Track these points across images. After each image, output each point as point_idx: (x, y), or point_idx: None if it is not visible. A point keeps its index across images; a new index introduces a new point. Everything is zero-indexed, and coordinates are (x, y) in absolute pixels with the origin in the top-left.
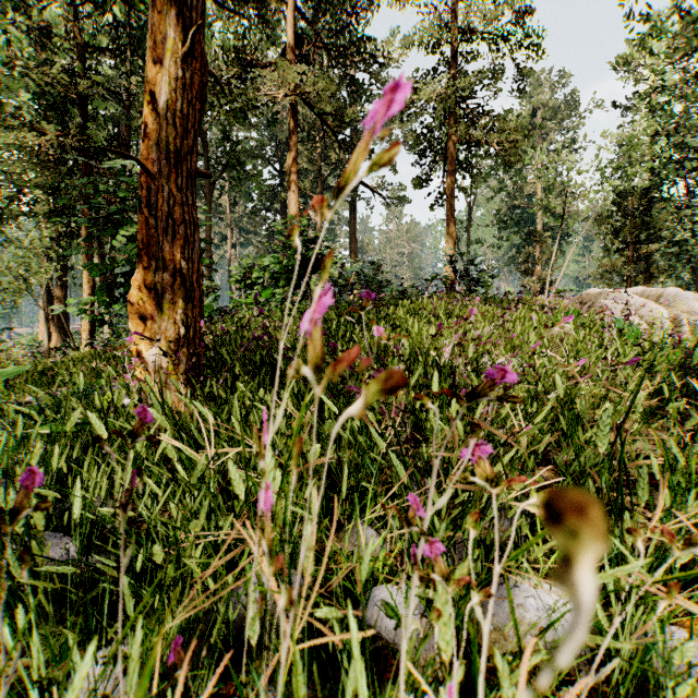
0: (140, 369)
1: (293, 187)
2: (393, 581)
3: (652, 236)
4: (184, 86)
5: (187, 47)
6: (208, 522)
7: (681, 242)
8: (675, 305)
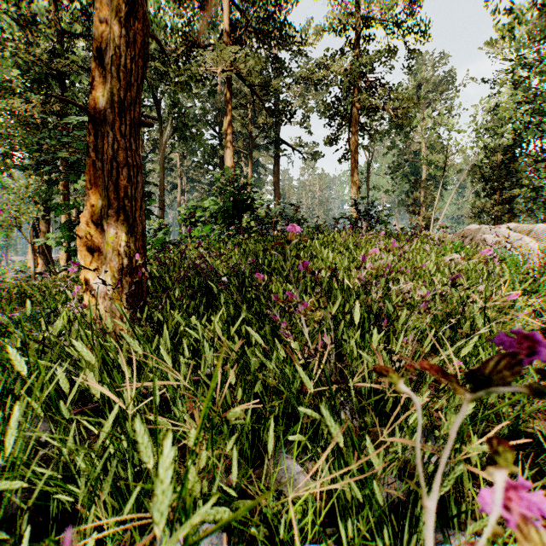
0: (88, 295)
1: (229, 144)
2: (323, 543)
3: (515, 183)
4: (127, 44)
5: (128, 7)
6: (126, 469)
7: (537, 189)
8: (543, 239)
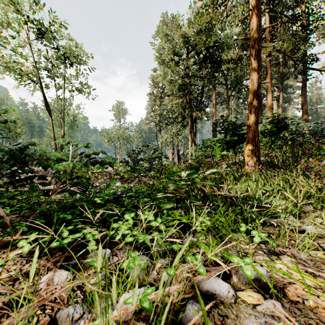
0: (247, 166)
1: (269, 91)
2: None
3: None
4: (257, 107)
5: (259, 100)
6: None
7: None
8: None
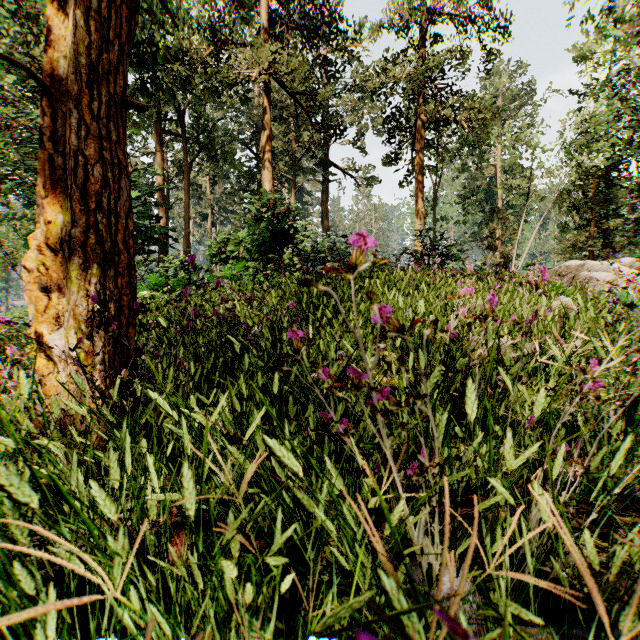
0: (41, 357)
1: (267, 164)
2: None
3: (614, 212)
4: None
5: None
6: None
7: (638, 219)
8: None
